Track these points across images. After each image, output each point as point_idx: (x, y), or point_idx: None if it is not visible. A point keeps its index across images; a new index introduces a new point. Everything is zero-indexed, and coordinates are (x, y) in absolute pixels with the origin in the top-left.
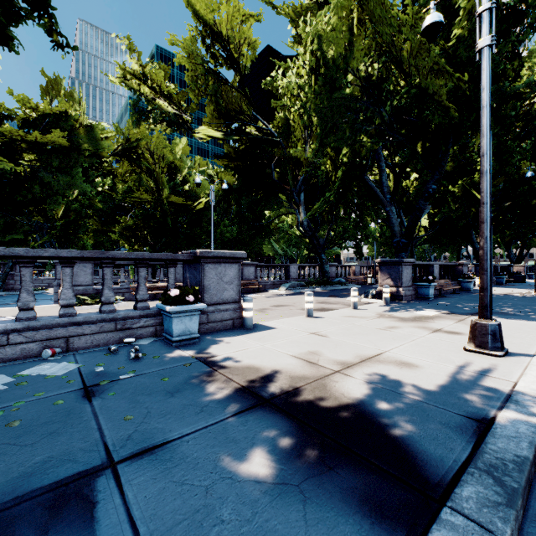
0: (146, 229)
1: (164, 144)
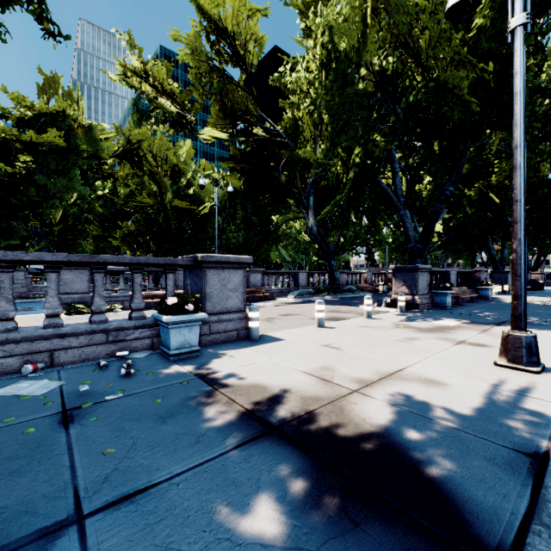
0: (149, 234)
1: (167, 146)
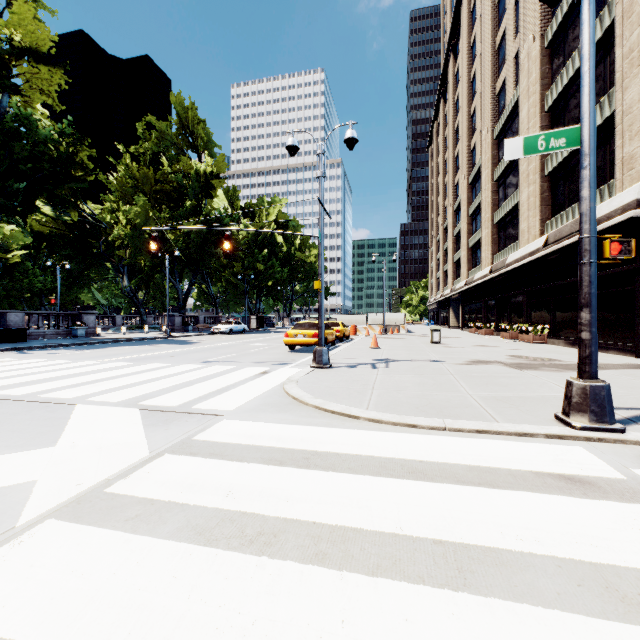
0: None
1: None
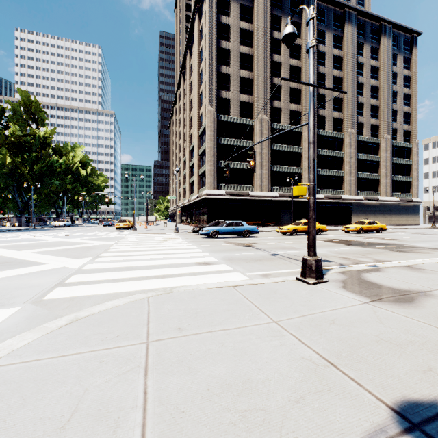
0: None
1: None
